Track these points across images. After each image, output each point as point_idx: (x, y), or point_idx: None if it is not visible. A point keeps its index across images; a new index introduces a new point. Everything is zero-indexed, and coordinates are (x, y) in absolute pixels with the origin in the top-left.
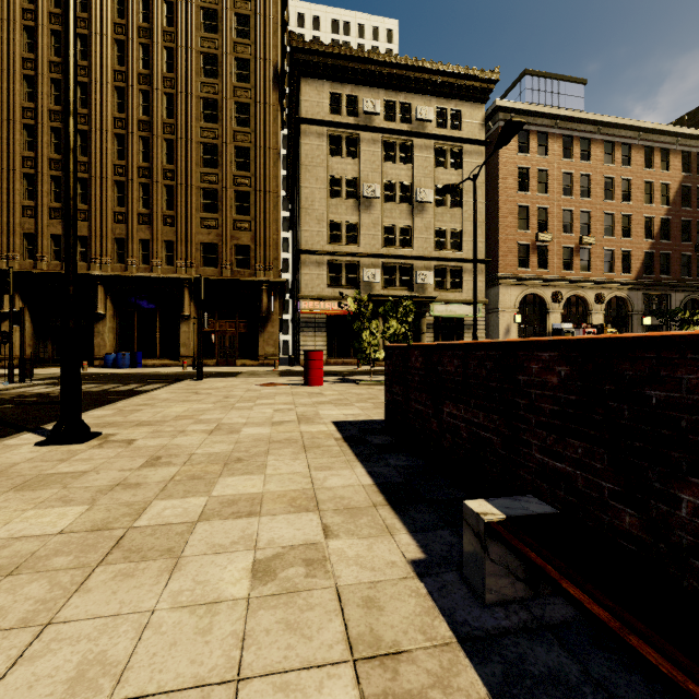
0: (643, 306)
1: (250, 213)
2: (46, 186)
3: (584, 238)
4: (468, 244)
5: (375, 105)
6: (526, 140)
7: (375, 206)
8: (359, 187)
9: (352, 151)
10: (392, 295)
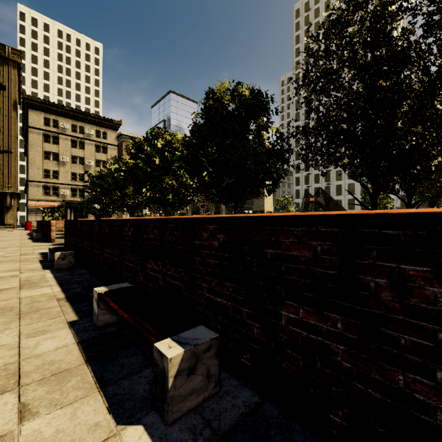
0: None
1: (0, 162)
2: None
3: None
4: None
5: (66, 125)
6: None
7: (67, 165)
8: (59, 156)
9: (56, 141)
10: (74, 200)
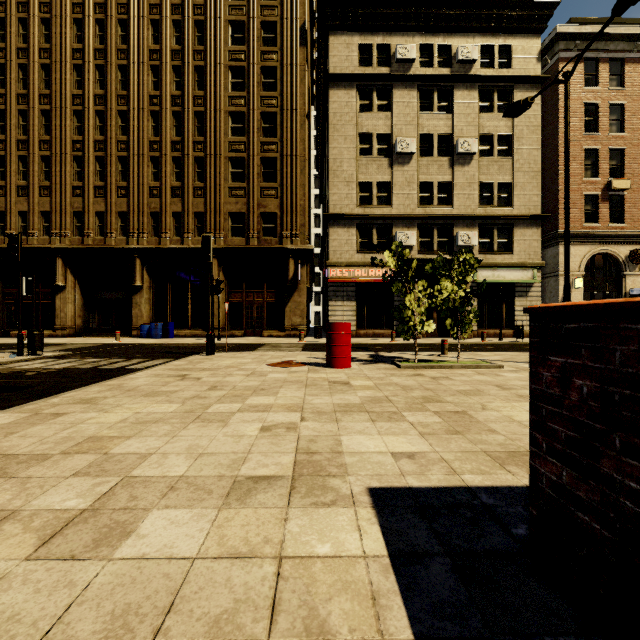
0: None
1: (277, 179)
2: (92, 166)
3: None
4: (519, 198)
5: (409, 51)
6: (595, 70)
7: (409, 163)
8: (392, 143)
9: (383, 105)
10: (430, 259)
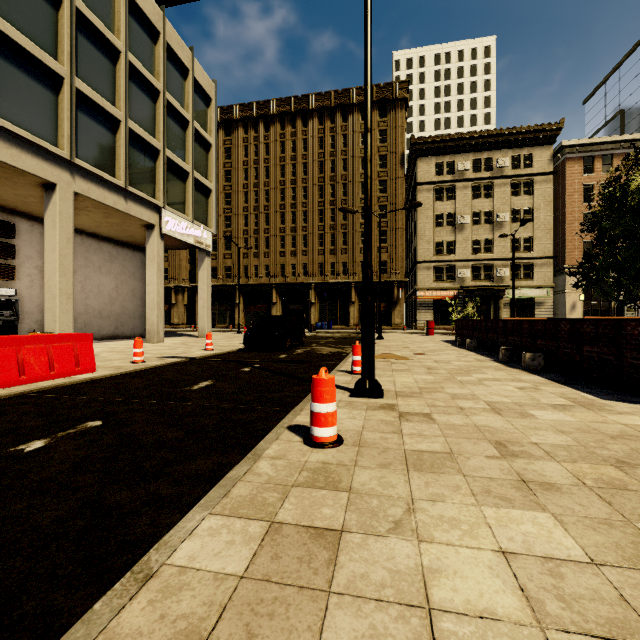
0: None
1: (387, 242)
2: (289, 241)
3: None
4: (538, 246)
5: (465, 165)
6: (592, 163)
7: (466, 229)
8: (455, 218)
9: (450, 196)
10: (477, 286)
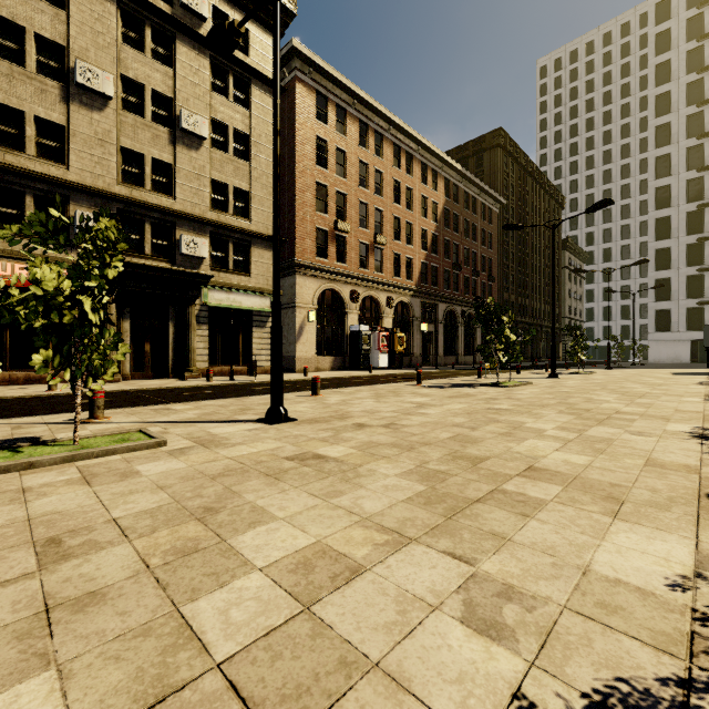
0: (421, 313)
1: None
2: None
3: (378, 237)
4: (257, 213)
5: None
6: (325, 108)
7: (102, 110)
8: (68, 64)
9: None
10: (135, 263)
